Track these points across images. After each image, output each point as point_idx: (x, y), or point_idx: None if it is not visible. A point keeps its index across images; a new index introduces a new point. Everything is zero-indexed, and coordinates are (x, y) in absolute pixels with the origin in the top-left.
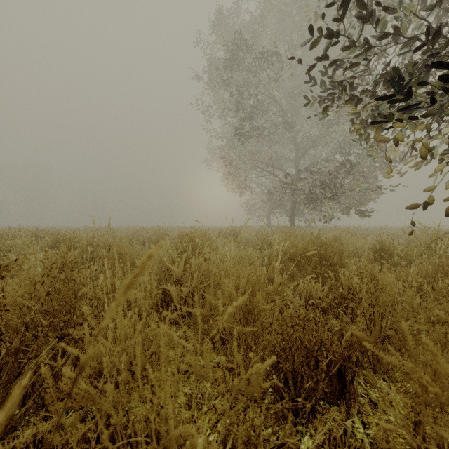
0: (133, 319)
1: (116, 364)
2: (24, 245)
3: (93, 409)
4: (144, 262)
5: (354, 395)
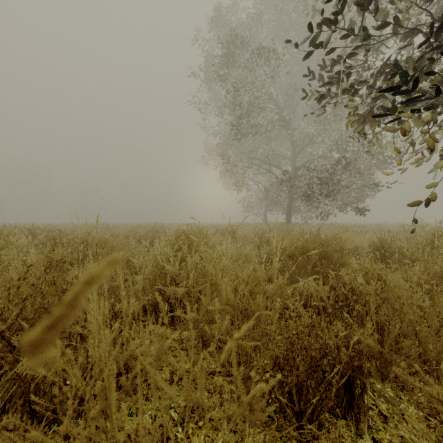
0: (112, 336)
1: (87, 396)
2: (18, 242)
3: (79, 423)
4: (79, 291)
5: (364, 408)
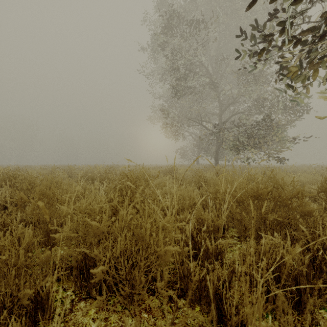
0: None
1: None
2: None
3: None
4: None
5: None
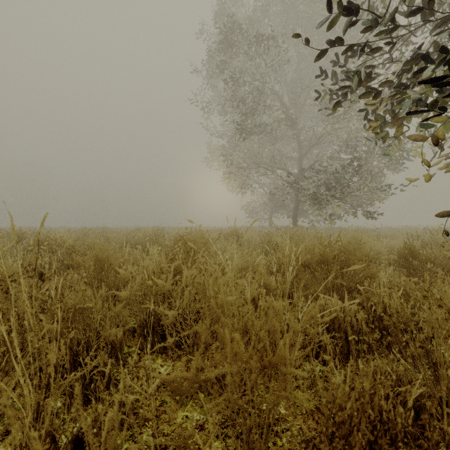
0: None
1: None
2: None
3: None
4: None
5: None
